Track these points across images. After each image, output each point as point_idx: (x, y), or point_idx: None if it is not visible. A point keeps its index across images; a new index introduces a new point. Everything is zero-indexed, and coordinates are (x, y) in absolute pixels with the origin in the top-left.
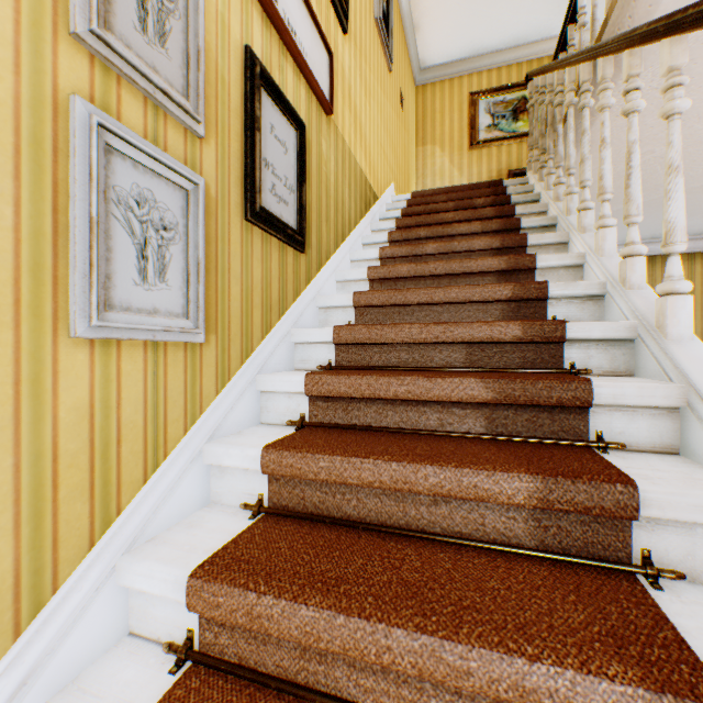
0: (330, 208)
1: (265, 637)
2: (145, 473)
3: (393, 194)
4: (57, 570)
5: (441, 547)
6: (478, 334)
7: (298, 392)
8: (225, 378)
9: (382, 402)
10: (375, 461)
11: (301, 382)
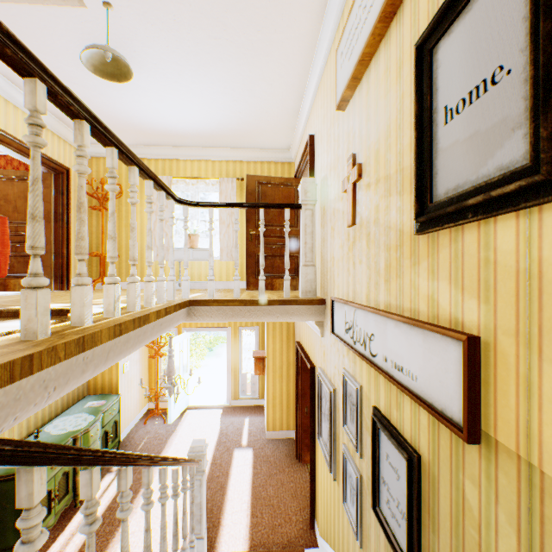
0: None
1: None
2: None
3: None
4: None
5: None
6: None
7: None
8: None
9: None
10: None
11: None
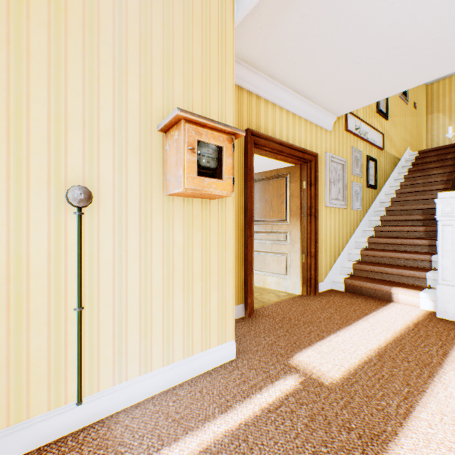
0: (382, 174)
1: (378, 245)
2: (355, 228)
3: (408, 152)
4: (350, 236)
5: (407, 238)
6: (424, 207)
7: (377, 220)
8: (363, 217)
9: (397, 221)
10: (395, 227)
11: (378, 218)
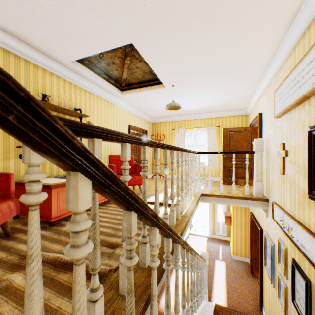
0: None
1: None
2: None
3: None
4: None
5: None
6: None
7: None
8: None
9: None
10: None
11: None
